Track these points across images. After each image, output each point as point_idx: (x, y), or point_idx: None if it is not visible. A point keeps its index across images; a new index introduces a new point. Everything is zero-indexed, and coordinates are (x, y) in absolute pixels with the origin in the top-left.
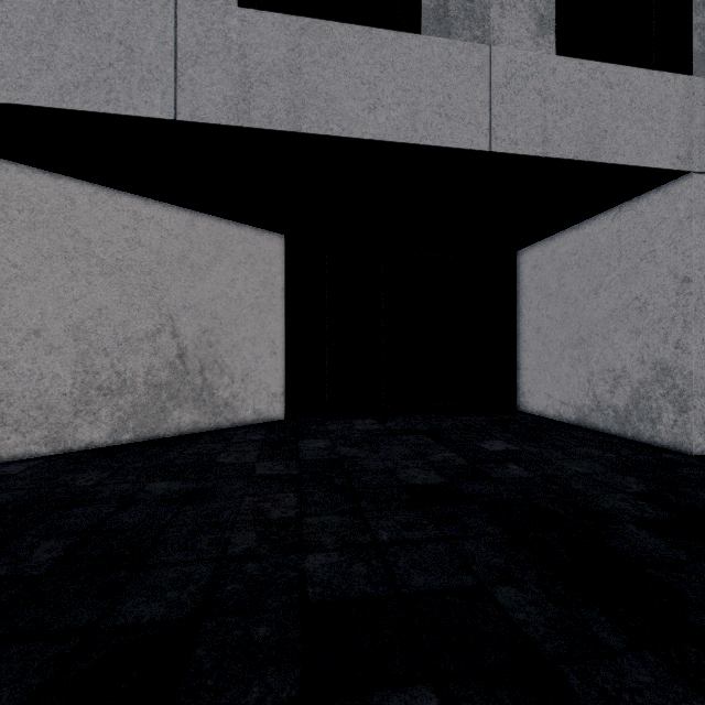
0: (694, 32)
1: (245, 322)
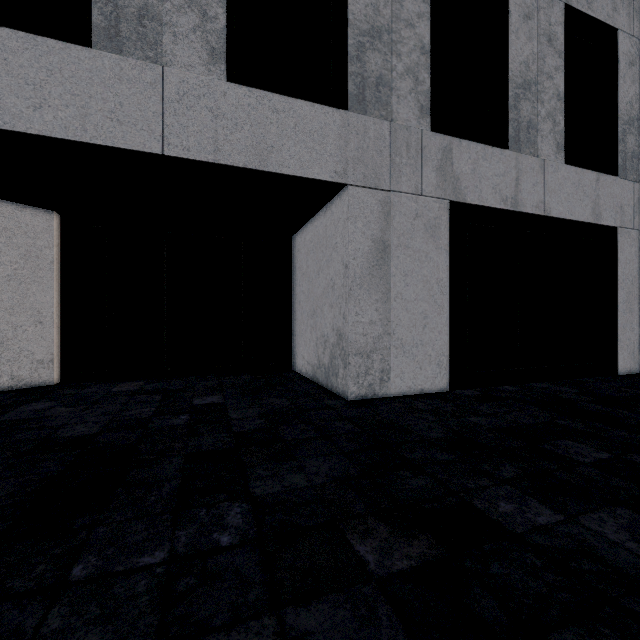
0: (349, 78)
1: None
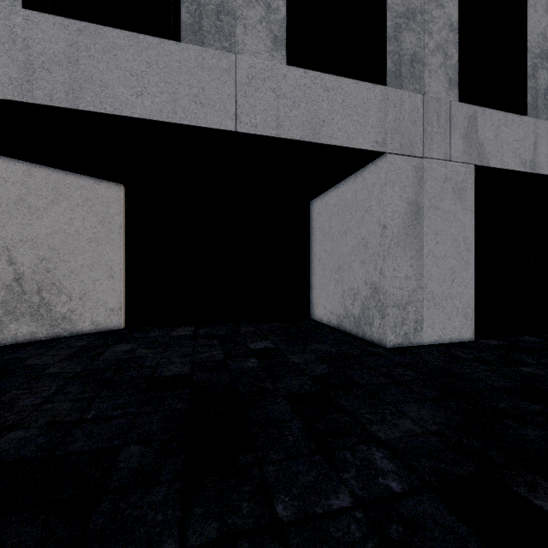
0: (388, 56)
1: (83, 252)
